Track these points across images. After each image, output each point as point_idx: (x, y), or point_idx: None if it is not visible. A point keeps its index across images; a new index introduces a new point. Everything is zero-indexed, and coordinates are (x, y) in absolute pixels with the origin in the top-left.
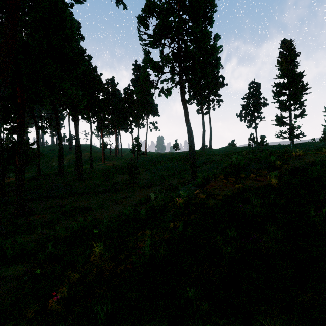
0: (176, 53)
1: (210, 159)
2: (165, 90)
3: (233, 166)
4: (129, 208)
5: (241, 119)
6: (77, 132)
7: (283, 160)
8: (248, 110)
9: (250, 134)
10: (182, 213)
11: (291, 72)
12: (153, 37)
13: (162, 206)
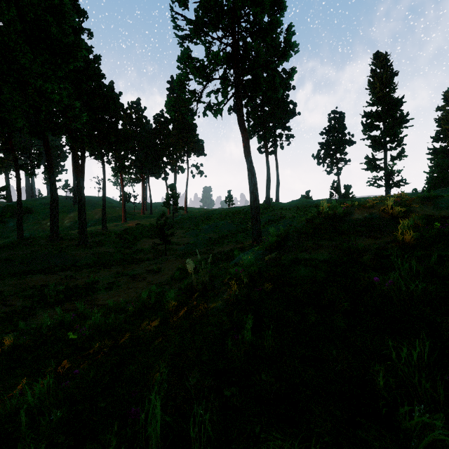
0: (230, 53)
1: (278, 216)
2: (214, 105)
3: (323, 216)
4: (152, 287)
5: (318, 163)
6: (77, 172)
7: (406, 205)
8: (329, 150)
9: (333, 182)
10: (245, 296)
11: (386, 96)
12: (194, 22)
13: (207, 283)
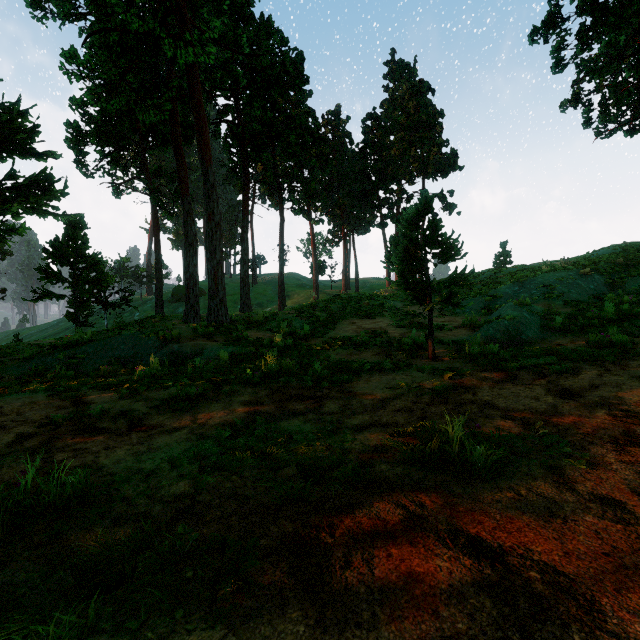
0: None
1: None
2: None
3: None
4: None
5: None
6: (203, 148)
7: None
8: None
9: None
10: None
11: None
12: None
13: None
